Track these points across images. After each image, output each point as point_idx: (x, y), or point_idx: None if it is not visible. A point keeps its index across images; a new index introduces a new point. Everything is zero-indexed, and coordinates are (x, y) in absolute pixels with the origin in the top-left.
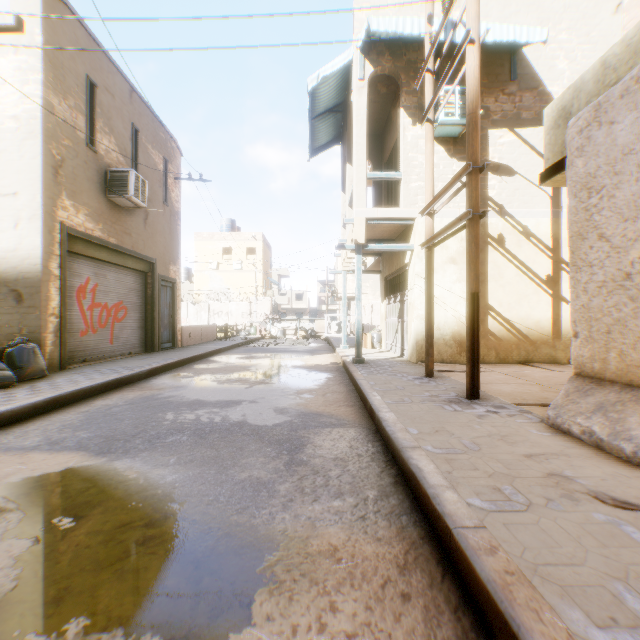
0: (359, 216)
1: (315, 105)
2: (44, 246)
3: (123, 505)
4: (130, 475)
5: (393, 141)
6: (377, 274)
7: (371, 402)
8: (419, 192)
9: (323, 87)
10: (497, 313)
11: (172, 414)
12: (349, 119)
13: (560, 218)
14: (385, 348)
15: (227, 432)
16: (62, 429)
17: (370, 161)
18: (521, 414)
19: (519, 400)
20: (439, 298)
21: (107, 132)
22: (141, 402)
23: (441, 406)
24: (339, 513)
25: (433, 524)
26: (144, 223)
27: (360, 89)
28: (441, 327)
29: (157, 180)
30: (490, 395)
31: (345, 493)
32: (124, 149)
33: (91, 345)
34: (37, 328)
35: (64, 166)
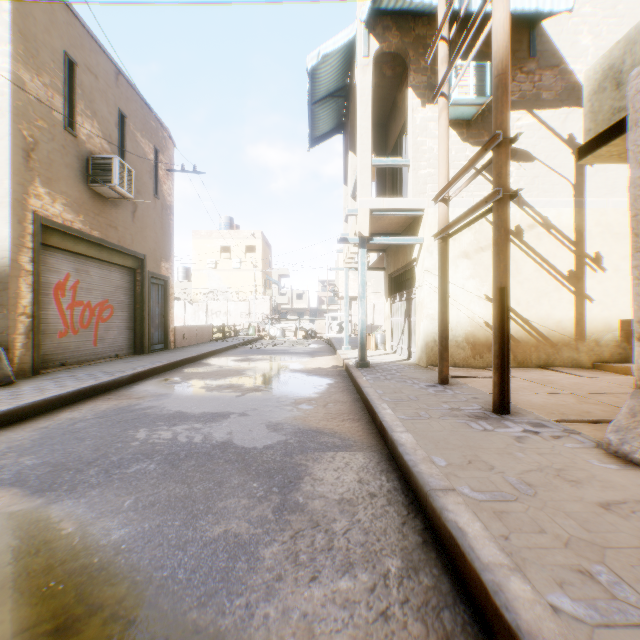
0: (363, 206)
1: (315, 88)
2: (13, 237)
3: (36, 587)
4: (64, 529)
5: (399, 128)
6: (379, 273)
7: (381, 417)
8: (429, 180)
9: (324, 67)
10: (514, 312)
11: (145, 431)
12: (352, 103)
13: (583, 208)
14: (390, 350)
15: (206, 457)
16: (5, 453)
17: (373, 152)
18: (567, 435)
19: (557, 415)
20: (451, 296)
21: (89, 116)
22: (113, 415)
23: (466, 423)
24: (349, 604)
25: (496, 635)
26: (132, 216)
27: (364, 67)
28: (453, 328)
29: (147, 171)
30: (520, 408)
31: (356, 563)
32: (109, 135)
33: (71, 347)
34: (5, 329)
35: (37, 149)
